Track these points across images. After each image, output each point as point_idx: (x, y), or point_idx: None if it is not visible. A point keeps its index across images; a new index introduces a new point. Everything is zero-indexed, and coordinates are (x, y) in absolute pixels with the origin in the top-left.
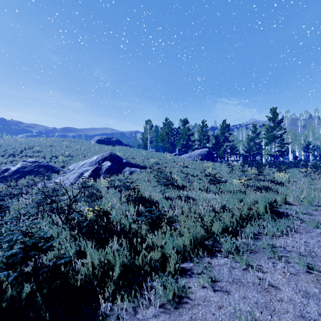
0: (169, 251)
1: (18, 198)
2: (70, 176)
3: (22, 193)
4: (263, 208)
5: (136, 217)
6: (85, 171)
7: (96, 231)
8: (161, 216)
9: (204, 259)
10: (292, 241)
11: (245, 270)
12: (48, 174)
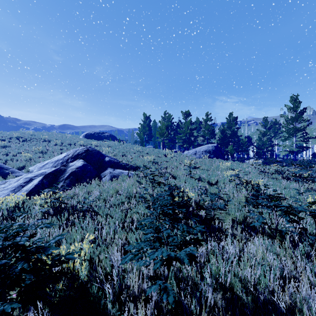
0: None
1: None
2: (10, 184)
3: None
4: None
5: None
6: (39, 176)
7: None
8: None
9: None
10: None
11: None
12: None
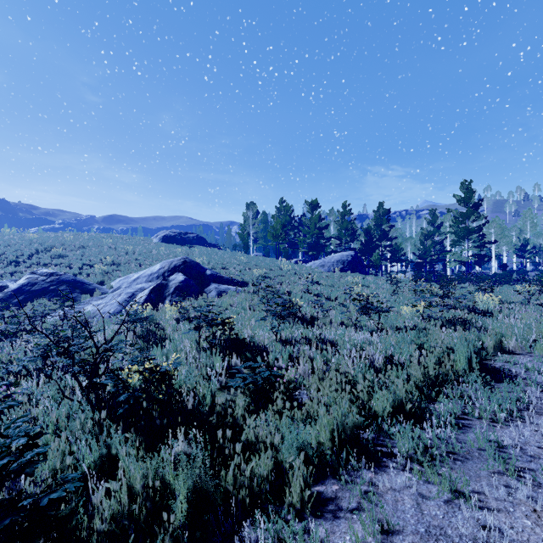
0: (290, 457)
1: (16, 340)
2: (112, 299)
3: (23, 330)
4: (465, 362)
5: (226, 378)
6: (139, 291)
7: (145, 412)
8: (273, 378)
9: (361, 473)
10: (533, 432)
11: (450, 504)
12: (74, 295)
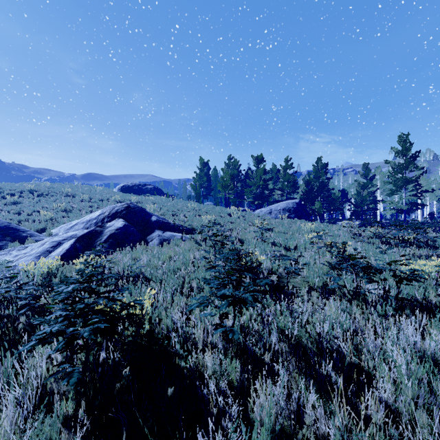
0: None
1: None
2: (33, 249)
3: None
4: None
5: None
6: (68, 239)
7: None
8: None
9: None
10: None
11: None
12: (1, 244)
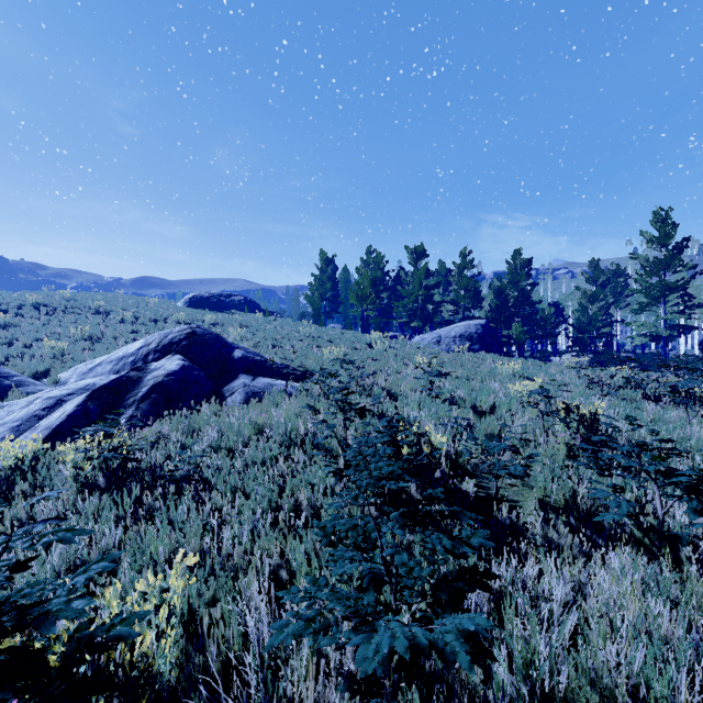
0: None
1: None
2: (11, 412)
3: None
4: None
5: None
6: (78, 394)
7: None
8: None
9: None
10: None
11: None
12: None
